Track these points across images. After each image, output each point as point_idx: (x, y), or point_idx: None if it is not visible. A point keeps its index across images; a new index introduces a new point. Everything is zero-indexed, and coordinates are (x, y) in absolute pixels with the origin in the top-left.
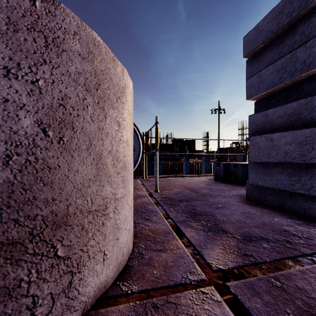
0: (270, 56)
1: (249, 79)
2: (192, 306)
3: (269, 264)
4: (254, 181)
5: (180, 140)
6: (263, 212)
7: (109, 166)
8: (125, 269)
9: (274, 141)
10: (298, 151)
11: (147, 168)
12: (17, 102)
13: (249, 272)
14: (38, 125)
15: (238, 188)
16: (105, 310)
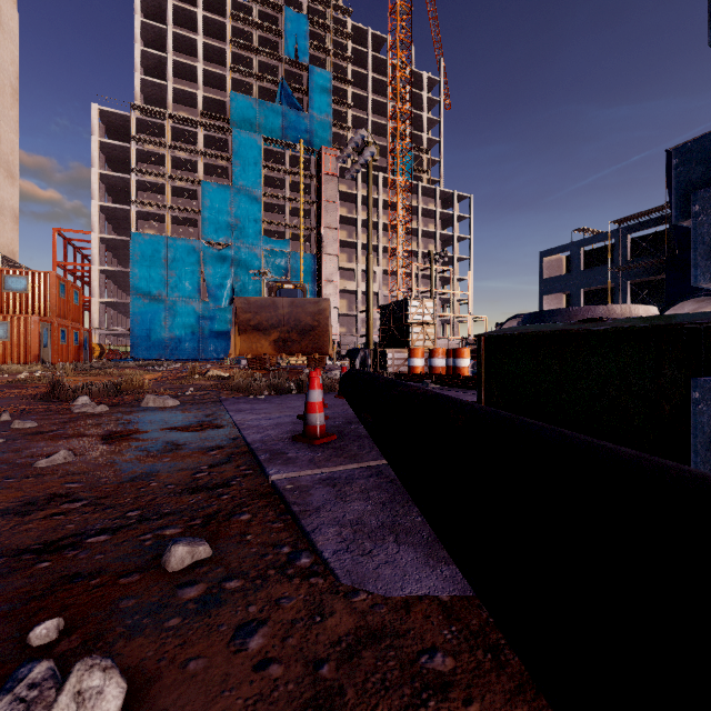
0: None
1: None
2: None
3: None
4: None
5: None
6: None
7: None
8: None
9: None
10: None
11: None
12: None
13: None
14: None
15: None
16: None
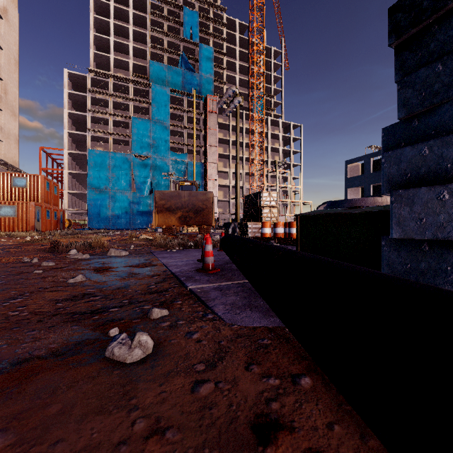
0: None
1: None
2: None
3: None
4: None
5: None
6: None
7: None
8: None
9: None
10: None
11: None
12: None
13: None
14: None
15: None
16: None
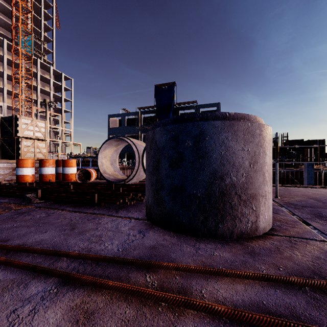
0: None
1: None
2: (317, 245)
3: None
4: None
5: (299, 141)
6: None
7: (266, 177)
8: (272, 229)
9: None
10: None
11: None
12: (244, 157)
13: None
14: (249, 163)
15: None
16: (269, 236)
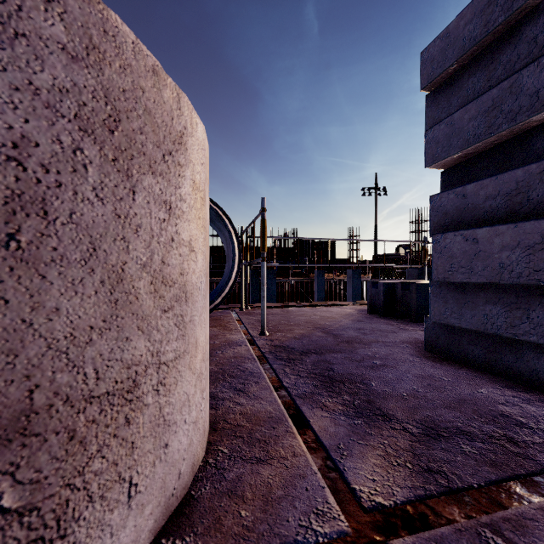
0: (470, 85)
1: (430, 129)
2: None
3: (477, 492)
4: (440, 318)
5: (310, 241)
6: (459, 376)
7: (143, 295)
8: (182, 507)
9: (479, 244)
10: (527, 263)
11: (252, 290)
12: None
13: (437, 512)
14: None
15: (410, 328)
16: None
